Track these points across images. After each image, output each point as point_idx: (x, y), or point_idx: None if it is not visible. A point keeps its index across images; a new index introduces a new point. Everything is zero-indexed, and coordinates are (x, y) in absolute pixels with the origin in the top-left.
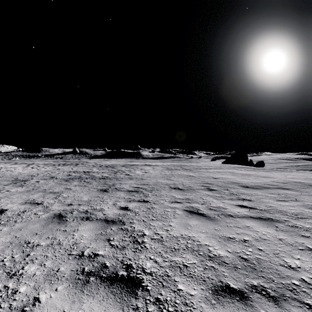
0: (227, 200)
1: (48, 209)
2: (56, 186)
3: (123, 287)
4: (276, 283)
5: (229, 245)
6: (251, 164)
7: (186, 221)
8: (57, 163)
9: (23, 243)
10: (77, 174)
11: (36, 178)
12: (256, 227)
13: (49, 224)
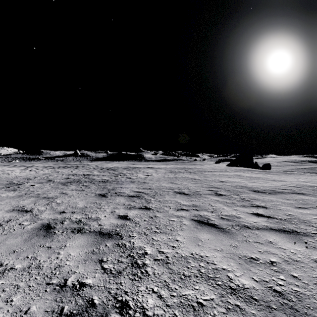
0: (239, 207)
1: (36, 218)
2: (51, 191)
3: None
4: None
5: (254, 270)
6: (257, 167)
7: (196, 234)
8: (57, 165)
9: None
10: (76, 177)
11: (32, 181)
12: (281, 243)
13: (33, 238)
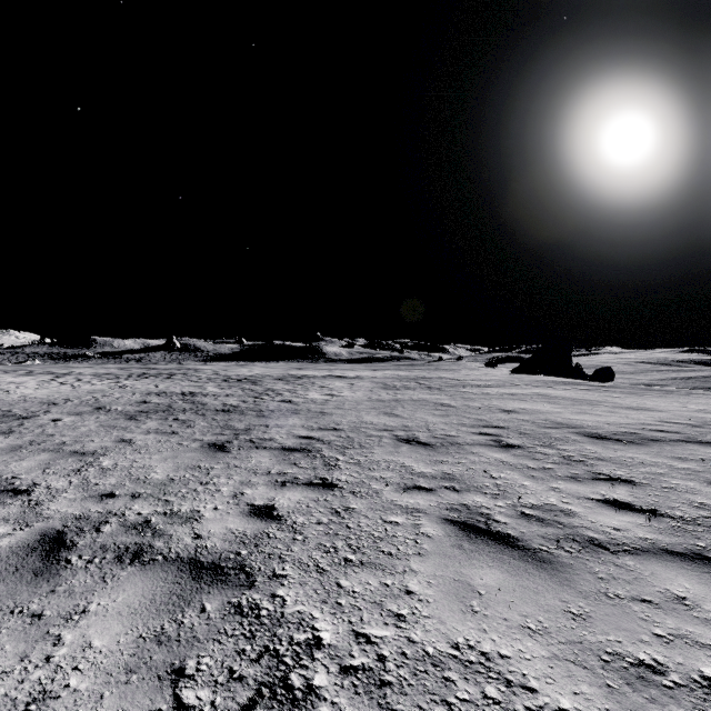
0: (564, 482)
1: (34, 515)
2: (96, 435)
3: None
4: None
5: None
6: (581, 375)
7: (461, 568)
8: (127, 371)
9: None
10: (164, 399)
11: (58, 410)
12: None
13: (1, 583)
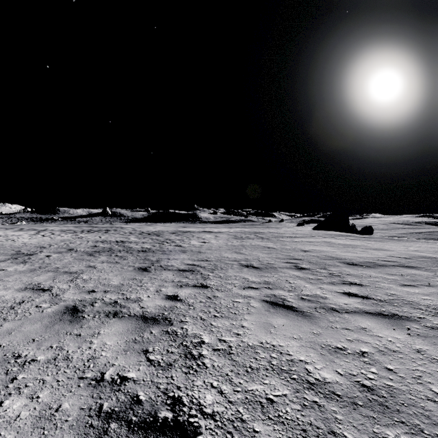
0: (326, 285)
1: (58, 299)
2: (74, 263)
3: None
4: (427, 436)
5: (339, 362)
6: (354, 231)
7: (268, 318)
8: (80, 228)
9: (10, 358)
10: (106, 245)
11: (47, 250)
12: (377, 330)
13: (56, 324)
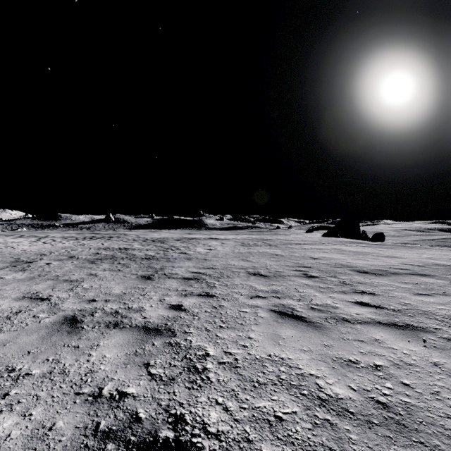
0: (337, 294)
1: (56, 309)
2: (75, 271)
3: None
4: None
5: (352, 376)
6: (365, 237)
7: (276, 329)
8: (82, 235)
9: (3, 372)
10: (109, 252)
11: (47, 258)
12: (391, 342)
13: (54, 336)
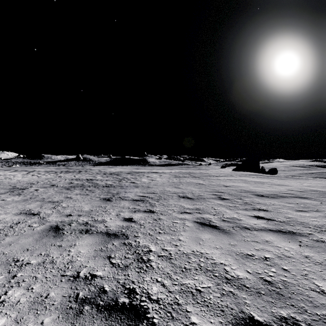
0: (241, 210)
1: (44, 221)
2: (56, 195)
3: (124, 320)
4: (309, 315)
5: (249, 264)
6: (263, 171)
7: (198, 234)
8: (59, 170)
9: (11, 262)
10: (79, 182)
11: (35, 186)
12: (277, 242)
13: (44, 238)
